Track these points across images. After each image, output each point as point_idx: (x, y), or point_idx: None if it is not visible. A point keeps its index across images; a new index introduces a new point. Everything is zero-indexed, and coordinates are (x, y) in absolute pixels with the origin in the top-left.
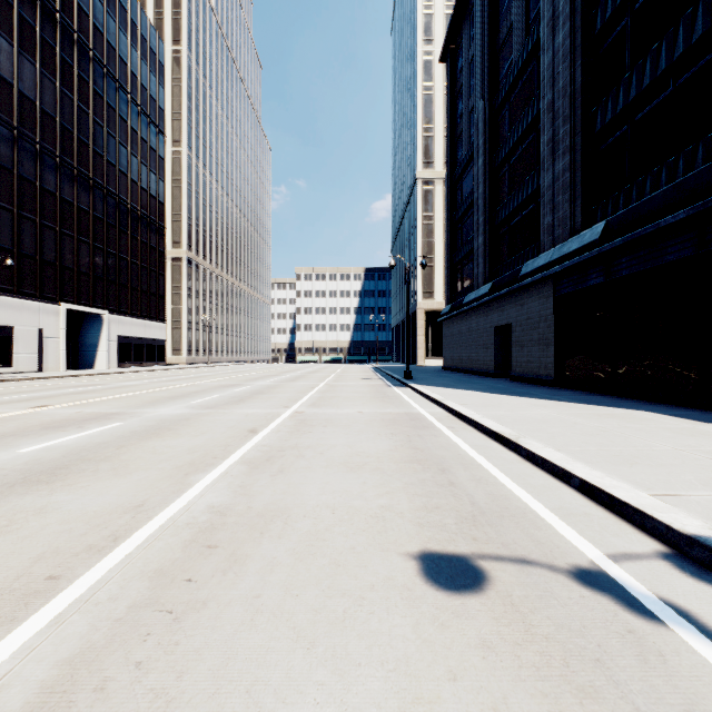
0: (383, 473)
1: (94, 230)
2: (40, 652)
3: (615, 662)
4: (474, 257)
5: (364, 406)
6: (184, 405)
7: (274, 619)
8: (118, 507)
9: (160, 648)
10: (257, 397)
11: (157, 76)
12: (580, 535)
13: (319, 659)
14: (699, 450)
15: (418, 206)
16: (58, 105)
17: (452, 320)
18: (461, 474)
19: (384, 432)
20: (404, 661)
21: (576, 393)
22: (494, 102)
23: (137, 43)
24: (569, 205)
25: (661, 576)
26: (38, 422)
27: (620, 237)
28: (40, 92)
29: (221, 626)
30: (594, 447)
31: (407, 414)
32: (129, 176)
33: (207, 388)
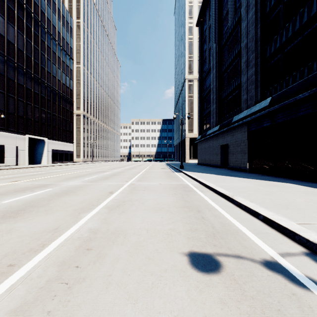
0: (170, 212)
1: (41, 102)
2: (0, 305)
3: (288, 311)
4: (211, 114)
5: (162, 181)
6: (80, 180)
7: (117, 287)
8: (46, 229)
9: (60, 303)
10: (113, 177)
11: (69, 33)
12: (264, 243)
13: (139, 309)
14: (316, 201)
15: (186, 91)
16: (25, 46)
17: (201, 142)
18: (207, 213)
19: (171, 193)
20: (182, 310)
21: (258, 175)
22: (220, 44)
23: (60, 18)
24: (254, 90)
25: (305, 265)
26: (13, 188)
27: (278, 104)
28: (17, 40)
29: (91, 291)
30: (268, 200)
31: (181, 184)
32: (57, 78)
33: (91, 173)
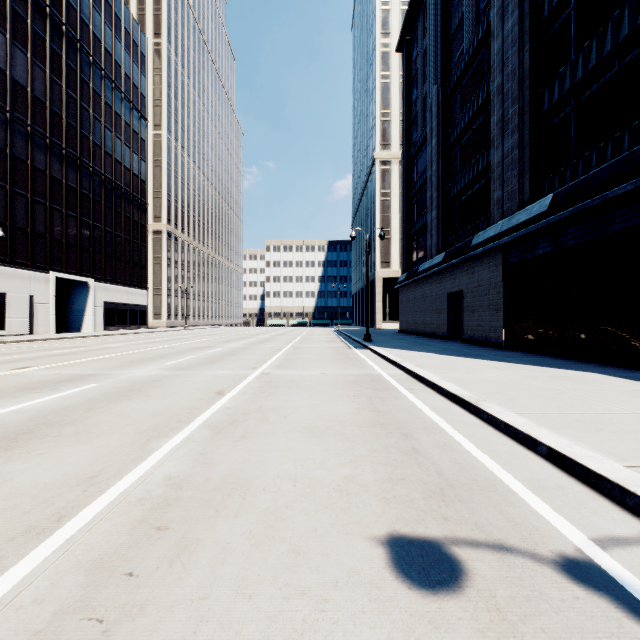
0: (346, 438)
1: (81, 206)
2: None
3: None
4: (428, 230)
5: (327, 368)
6: (157, 366)
7: (220, 631)
8: (71, 479)
9: None
10: (227, 359)
11: (139, 66)
12: (558, 513)
13: None
14: None
15: (377, 184)
16: (48, 91)
17: (407, 288)
18: (424, 440)
19: (346, 394)
20: None
21: (525, 355)
22: (446, 87)
23: (121, 36)
24: (517, 180)
25: None
26: (15, 383)
27: (567, 209)
28: (31, 79)
29: None
30: (555, 411)
31: (368, 375)
32: (114, 156)
33: (182, 350)
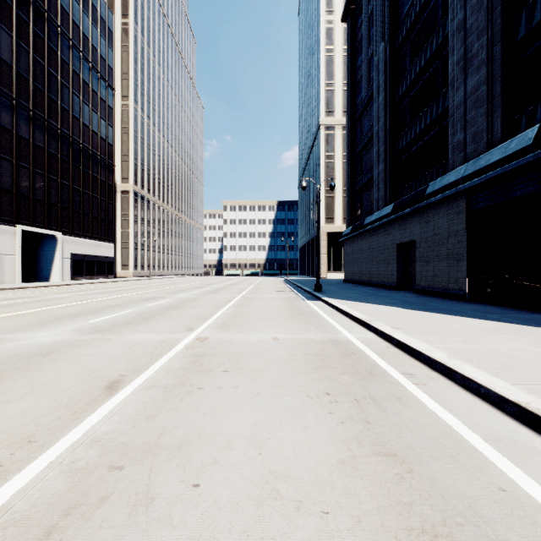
0: None
1: (48, 164)
2: None
3: None
4: (374, 183)
5: (280, 328)
6: (75, 326)
7: None
8: None
9: None
10: (166, 314)
11: (106, 40)
12: None
13: None
14: None
15: (322, 147)
16: (14, 54)
17: (352, 240)
18: None
19: (314, 388)
20: None
21: (503, 309)
22: (394, 43)
23: (88, 11)
24: (485, 118)
25: None
26: None
27: None
28: None
29: None
30: None
31: (335, 343)
32: (81, 120)
33: (125, 302)
